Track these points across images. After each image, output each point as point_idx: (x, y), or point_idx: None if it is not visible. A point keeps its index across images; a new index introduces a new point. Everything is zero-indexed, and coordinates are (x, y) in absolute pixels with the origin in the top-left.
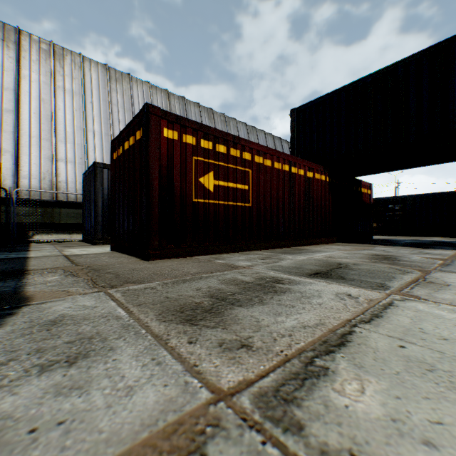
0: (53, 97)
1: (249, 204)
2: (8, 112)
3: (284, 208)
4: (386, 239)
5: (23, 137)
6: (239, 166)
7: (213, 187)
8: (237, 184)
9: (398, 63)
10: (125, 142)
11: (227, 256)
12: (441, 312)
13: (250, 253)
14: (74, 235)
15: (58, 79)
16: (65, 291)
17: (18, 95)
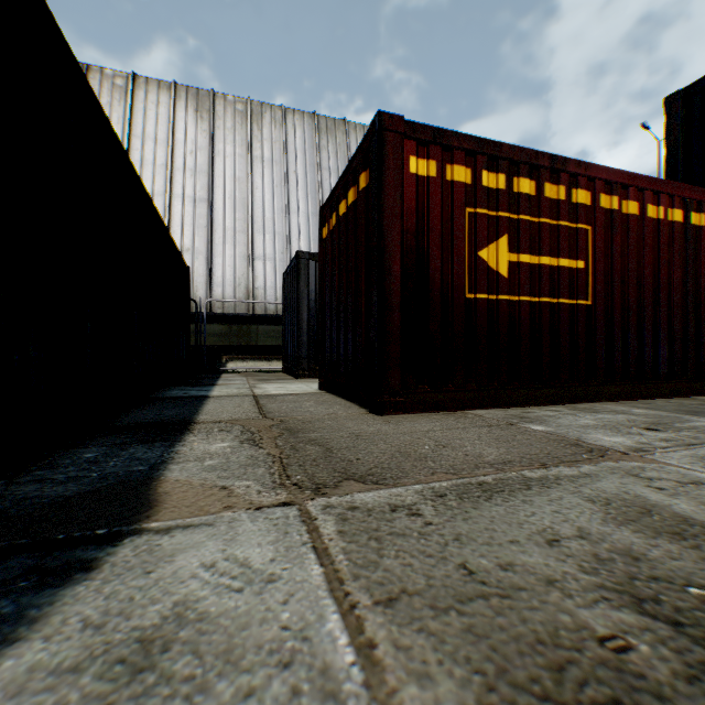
0: (249, 172)
1: (586, 301)
2: (200, 202)
3: (669, 307)
4: None
5: (216, 232)
6: (564, 220)
7: (507, 267)
8: (559, 258)
9: None
10: (341, 203)
11: (545, 415)
12: None
13: (594, 408)
14: (273, 363)
15: (255, 147)
16: (224, 488)
17: (210, 177)
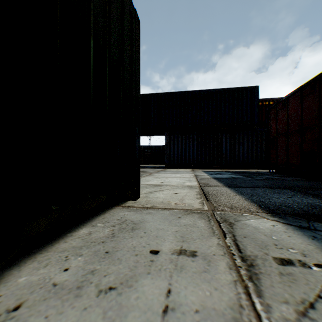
0: None
1: None
2: None
3: None
4: (144, 166)
5: None
6: None
7: None
8: None
9: (147, 94)
10: None
11: None
12: (150, 177)
13: None
14: None
15: None
16: None
17: None
